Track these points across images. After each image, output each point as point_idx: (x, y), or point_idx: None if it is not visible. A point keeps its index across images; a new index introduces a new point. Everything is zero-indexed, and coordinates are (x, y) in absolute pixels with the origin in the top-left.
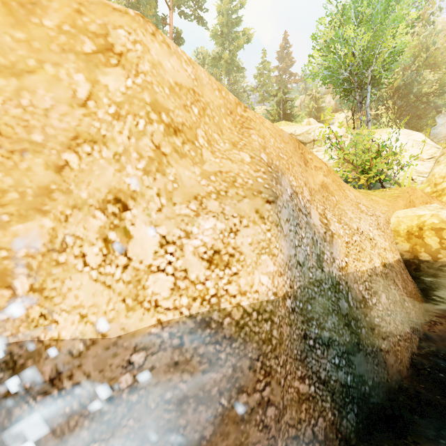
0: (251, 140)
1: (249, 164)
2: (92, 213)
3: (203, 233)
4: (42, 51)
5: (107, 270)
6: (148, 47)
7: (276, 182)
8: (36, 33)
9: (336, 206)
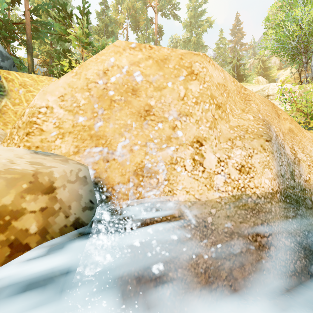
0: (252, 107)
1: (253, 120)
2: (187, 147)
3: (236, 156)
4: (168, 78)
5: (195, 173)
6: (208, 69)
7: (269, 130)
8: (166, 71)
9: (299, 143)
